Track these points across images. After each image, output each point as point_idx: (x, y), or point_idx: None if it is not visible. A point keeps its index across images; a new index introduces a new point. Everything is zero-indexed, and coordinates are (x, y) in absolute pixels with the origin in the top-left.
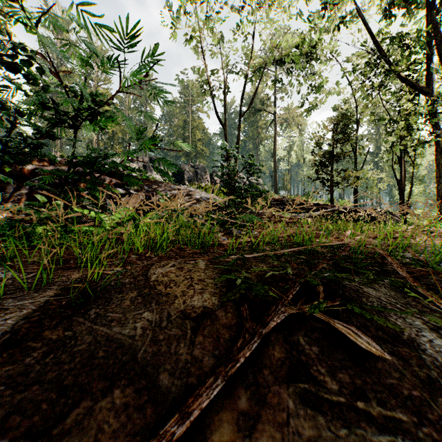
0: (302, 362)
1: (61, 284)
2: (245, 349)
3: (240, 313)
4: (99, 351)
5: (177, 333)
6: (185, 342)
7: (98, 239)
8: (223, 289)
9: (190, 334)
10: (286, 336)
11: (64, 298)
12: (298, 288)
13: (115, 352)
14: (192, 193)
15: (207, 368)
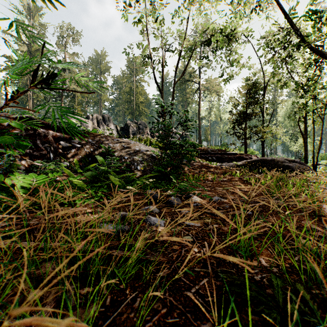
0: None
1: None
2: None
3: None
4: None
5: None
6: None
7: None
8: None
9: None
10: None
11: None
12: None
13: None
14: (132, 146)
15: None
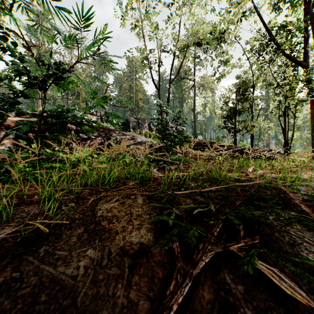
0: (230, 304)
1: (20, 220)
2: (177, 293)
3: (172, 249)
4: (42, 295)
5: (115, 273)
6: (122, 282)
7: (57, 179)
8: (157, 224)
9: (128, 273)
10: (213, 274)
11: (20, 234)
12: (221, 225)
13: (57, 295)
14: (135, 138)
15: (142, 313)
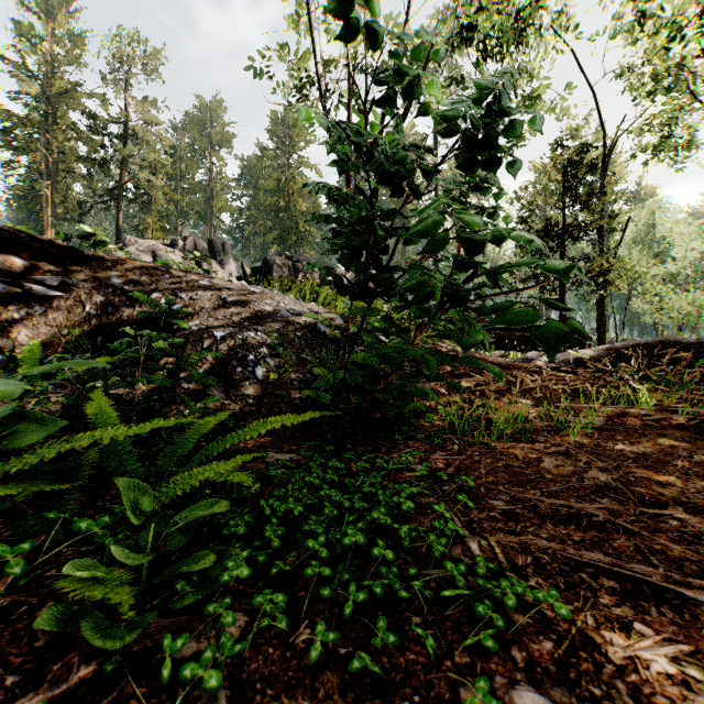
0: None
1: None
2: None
3: None
4: None
5: None
6: None
7: None
8: None
9: None
10: None
11: None
12: None
13: None
14: (253, 299)
15: None
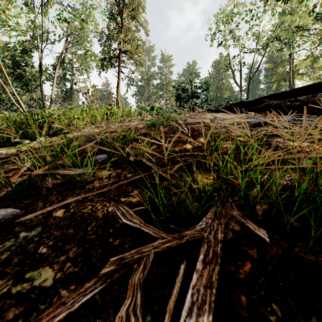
0: None
1: None
2: None
3: None
4: None
5: None
6: None
7: None
8: None
9: None
10: None
11: None
12: None
13: None
14: None
15: None
